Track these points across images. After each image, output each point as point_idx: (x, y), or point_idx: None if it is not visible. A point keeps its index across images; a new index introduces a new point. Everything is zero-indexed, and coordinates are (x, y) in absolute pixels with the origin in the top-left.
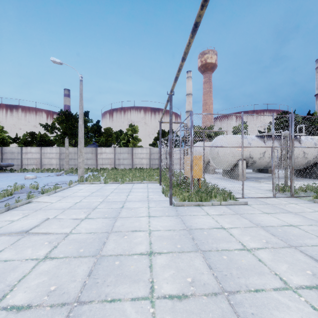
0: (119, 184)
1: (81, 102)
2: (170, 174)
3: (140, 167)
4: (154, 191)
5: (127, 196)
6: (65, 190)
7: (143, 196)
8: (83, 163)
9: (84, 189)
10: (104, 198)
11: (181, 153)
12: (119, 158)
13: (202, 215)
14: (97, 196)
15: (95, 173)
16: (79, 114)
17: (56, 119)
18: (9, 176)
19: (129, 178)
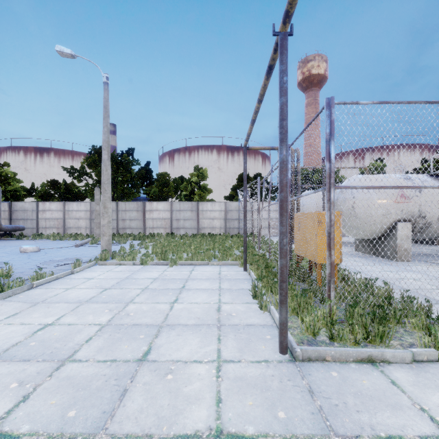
0: (167, 267)
1: (105, 120)
2: (280, 264)
3: (210, 233)
4: (233, 289)
5: (173, 305)
6: (59, 280)
7: (209, 304)
8: (110, 227)
9: (95, 277)
10: (117, 309)
11: (275, 210)
12: (178, 219)
13: (425, 438)
14: (105, 302)
15: (138, 241)
16: (103, 141)
17: (86, 161)
18: (5, 246)
19: (188, 252)
